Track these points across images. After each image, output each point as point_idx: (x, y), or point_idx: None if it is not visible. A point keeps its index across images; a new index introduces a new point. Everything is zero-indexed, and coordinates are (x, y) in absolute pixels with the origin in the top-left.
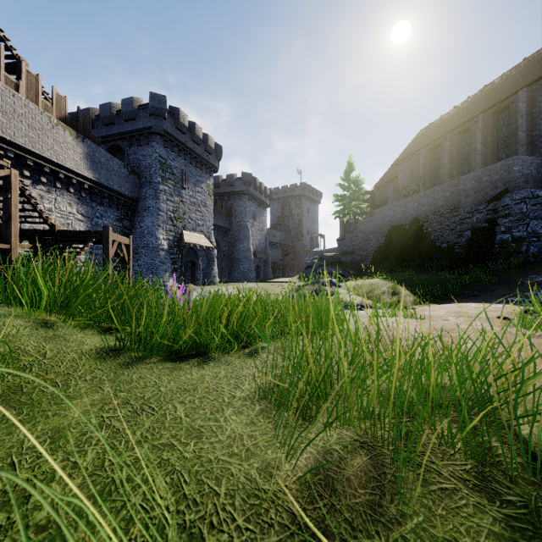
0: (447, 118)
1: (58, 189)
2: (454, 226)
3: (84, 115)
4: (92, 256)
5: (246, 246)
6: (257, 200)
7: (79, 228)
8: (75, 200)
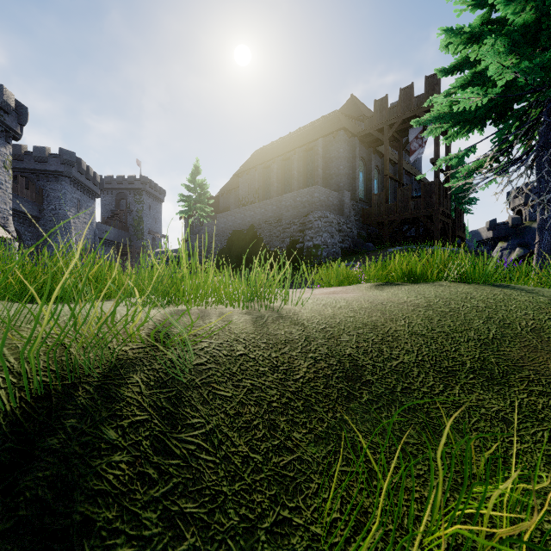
0: (275, 146)
1: None
2: (279, 234)
3: None
4: None
5: (67, 240)
6: (82, 186)
7: None
8: None
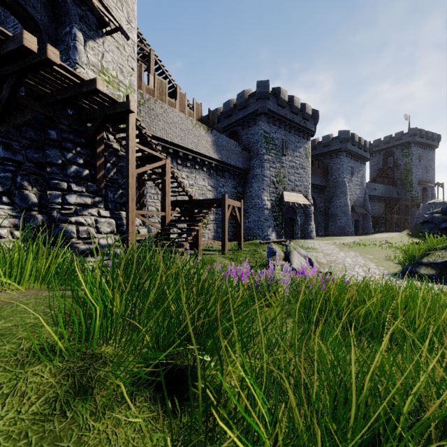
0: None
1: (197, 169)
2: None
3: (212, 113)
4: (217, 216)
5: (343, 201)
6: (354, 155)
7: (209, 196)
8: (207, 176)
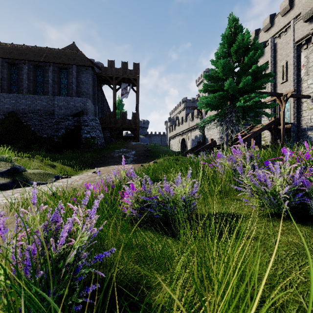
0: (22, 49)
1: None
2: (52, 125)
3: None
4: None
5: None
6: None
7: None
8: None
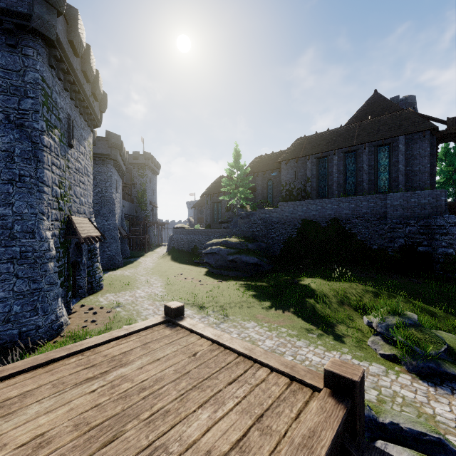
0: (328, 137)
1: None
2: (384, 232)
3: None
4: None
5: (113, 223)
6: (119, 167)
7: None
8: None
